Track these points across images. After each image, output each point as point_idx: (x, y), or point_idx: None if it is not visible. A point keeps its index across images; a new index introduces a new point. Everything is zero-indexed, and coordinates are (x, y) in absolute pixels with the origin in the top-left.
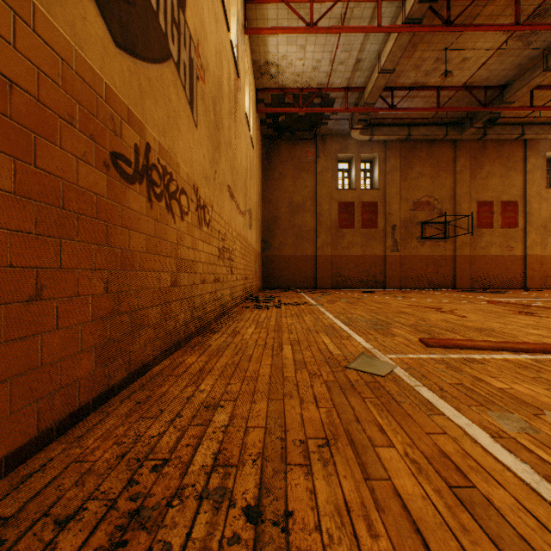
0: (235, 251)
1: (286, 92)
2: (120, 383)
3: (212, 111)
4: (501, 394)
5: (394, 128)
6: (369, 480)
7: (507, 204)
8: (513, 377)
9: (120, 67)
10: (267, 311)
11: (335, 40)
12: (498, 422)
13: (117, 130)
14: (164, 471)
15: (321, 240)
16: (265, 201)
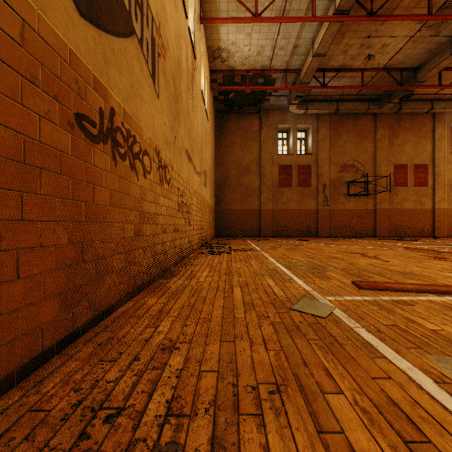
0: (192, 206)
1: (235, 73)
2: (84, 325)
3: (172, 85)
4: (435, 336)
5: (325, 104)
6: (322, 434)
7: (419, 167)
8: (442, 318)
9: (84, 36)
10: (219, 256)
11: (276, 29)
12: (438, 365)
13: (82, 93)
14: (116, 422)
15: (264, 197)
16: (218, 164)
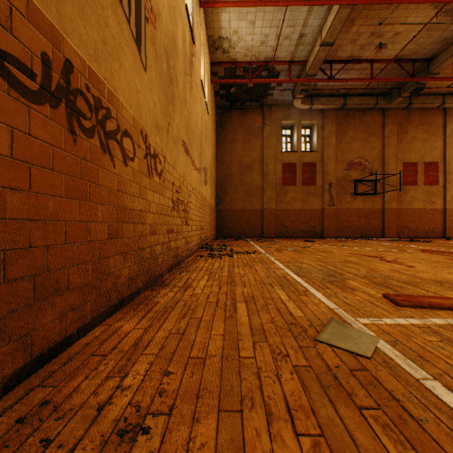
0: (190, 204)
1: (237, 65)
2: (8, 379)
3: (164, 62)
4: None
5: (331, 98)
6: None
7: (429, 164)
8: None
9: None
10: (220, 260)
11: (281, 16)
12: None
13: (2, 18)
14: None
15: (267, 196)
16: (219, 162)
